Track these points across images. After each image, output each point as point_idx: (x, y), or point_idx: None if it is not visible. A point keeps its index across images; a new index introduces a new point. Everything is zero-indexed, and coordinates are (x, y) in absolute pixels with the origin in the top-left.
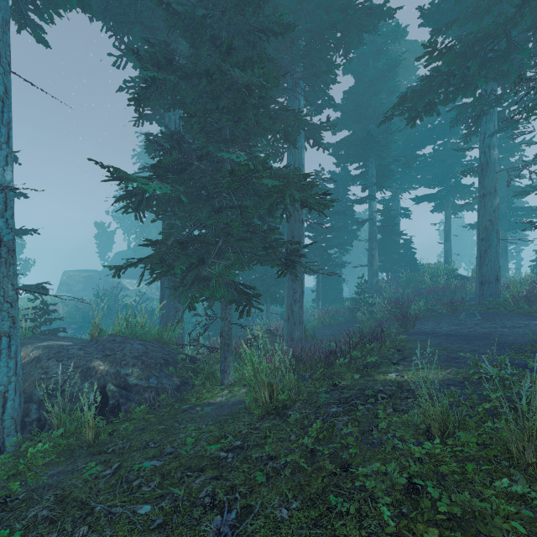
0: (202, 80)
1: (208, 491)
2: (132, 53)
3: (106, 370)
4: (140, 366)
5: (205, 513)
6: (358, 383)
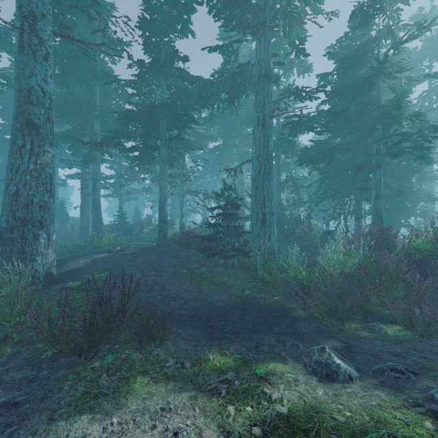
0: None
1: None
2: None
3: None
4: None
5: None
6: None
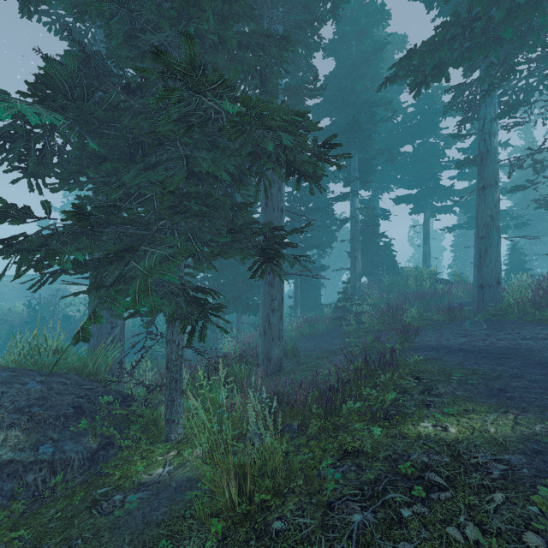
0: None
1: None
2: None
3: None
4: (24, 425)
5: None
6: (381, 445)
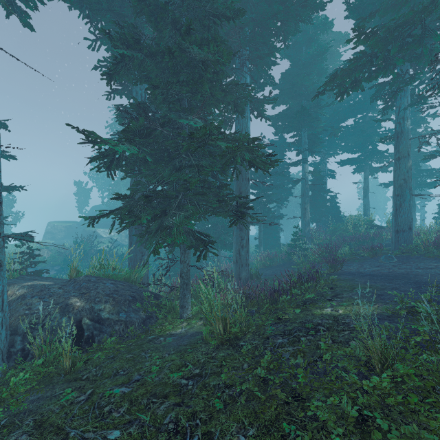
0: (165, 56)
1: (172, 417)
2: (104, 37)
3: (82, 306)
4: (111, 302)
5: (170, 438)
6: (299, 317)
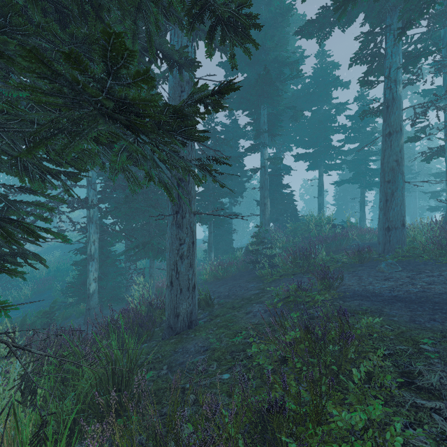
0: None
1: None
2: None
3: None
4: None
5: None
6: None
